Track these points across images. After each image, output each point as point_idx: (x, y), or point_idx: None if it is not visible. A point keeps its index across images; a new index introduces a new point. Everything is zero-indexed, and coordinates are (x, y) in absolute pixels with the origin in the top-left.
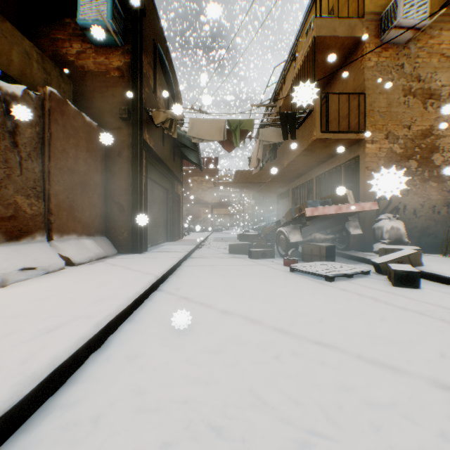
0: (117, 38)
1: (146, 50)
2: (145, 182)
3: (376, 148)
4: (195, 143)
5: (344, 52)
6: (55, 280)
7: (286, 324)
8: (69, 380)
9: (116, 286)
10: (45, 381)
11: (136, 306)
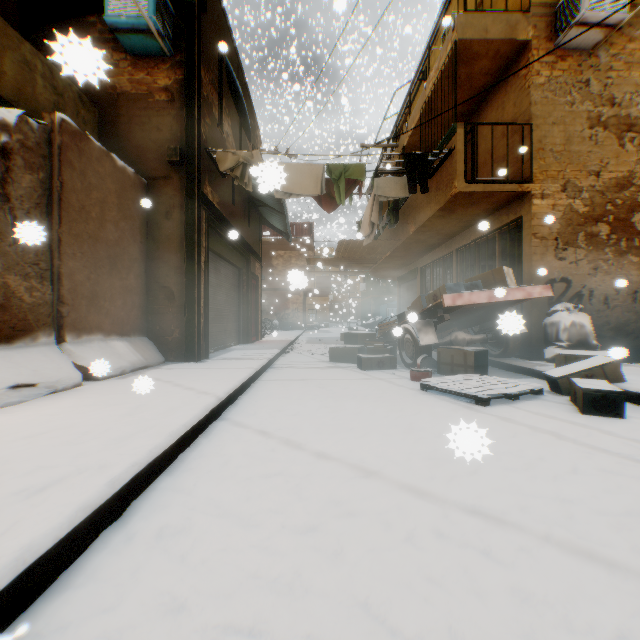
0: (163, 43)
1: (207, 63)
2: (205, 257)
3: (548, 205)
4: (280, 200)
5: (500, 64)
6: (63, 404)
7: (420, 478)
8: (57, 581)
9: (154, 414)
10: (6, 591)
11: (184, 447)
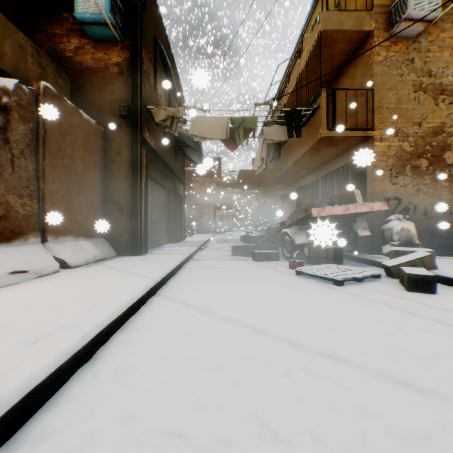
0: (116, 32)
1: (146, 46)
2: (145, 182)
3: (385, 146)
4: (197, 142)
5: (352, 47)
6: (47, 285)
7: (294, 334)
8: (48, 402)
9: (111, 291)
10: (16, 407)
11: (132, 313)
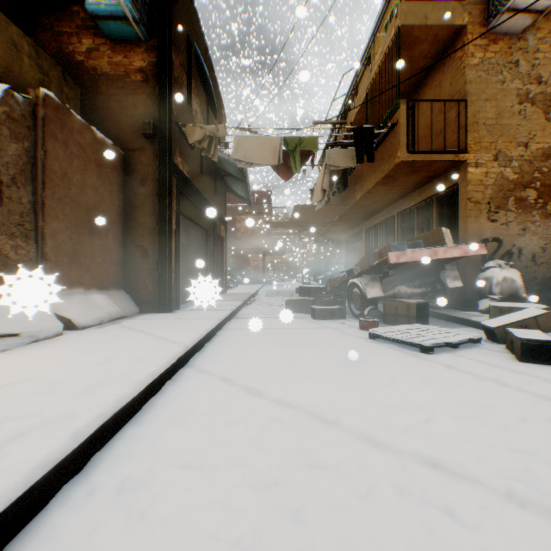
0: (138, 29)
1: (178, 48)
2: (176, 219)
3: (481, 172)
4: (242, 169)
5: (438, 47)
6: (43, 353)
7: (376, 426)
8: (11, 543)
9: (125, 362)
10: None
11: (152, 394)
